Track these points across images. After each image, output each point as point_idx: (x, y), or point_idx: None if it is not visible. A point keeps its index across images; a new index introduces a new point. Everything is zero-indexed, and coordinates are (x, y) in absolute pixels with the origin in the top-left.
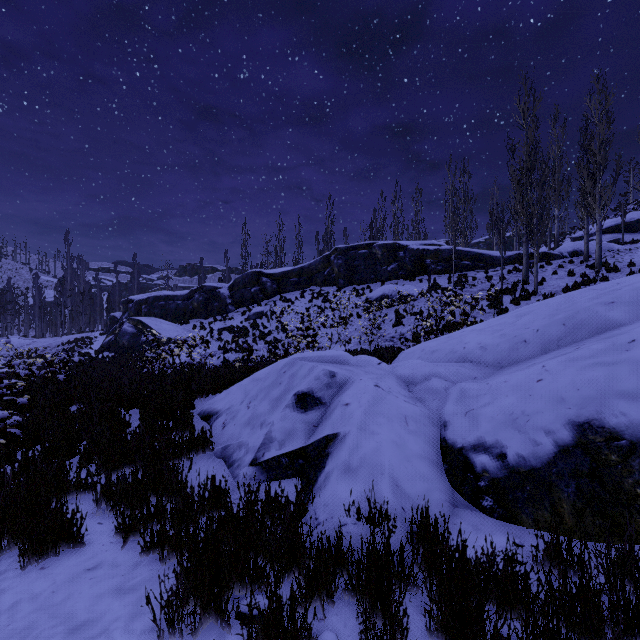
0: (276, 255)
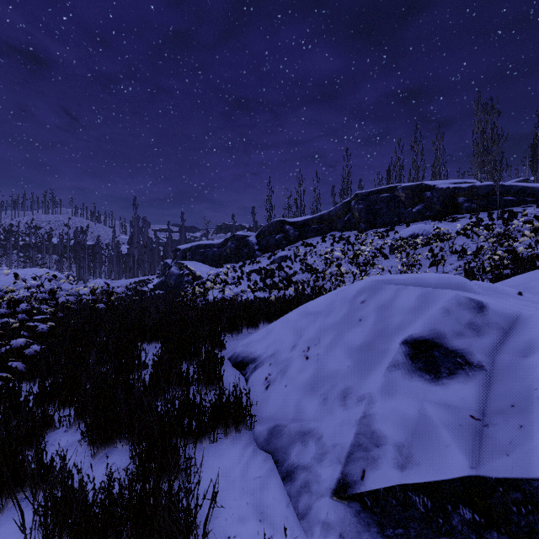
0: (296, 207)
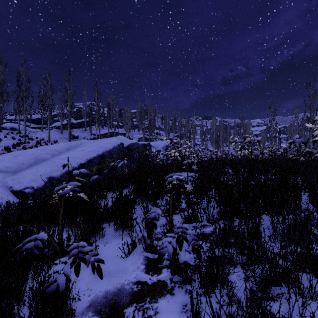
0: None
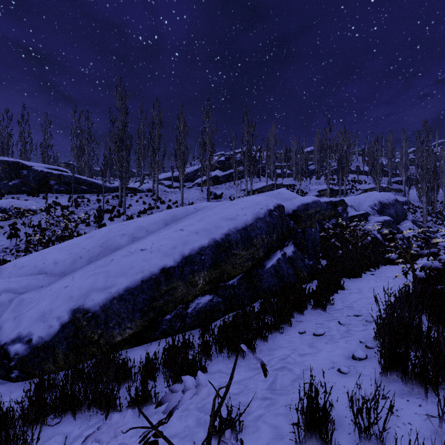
0: None
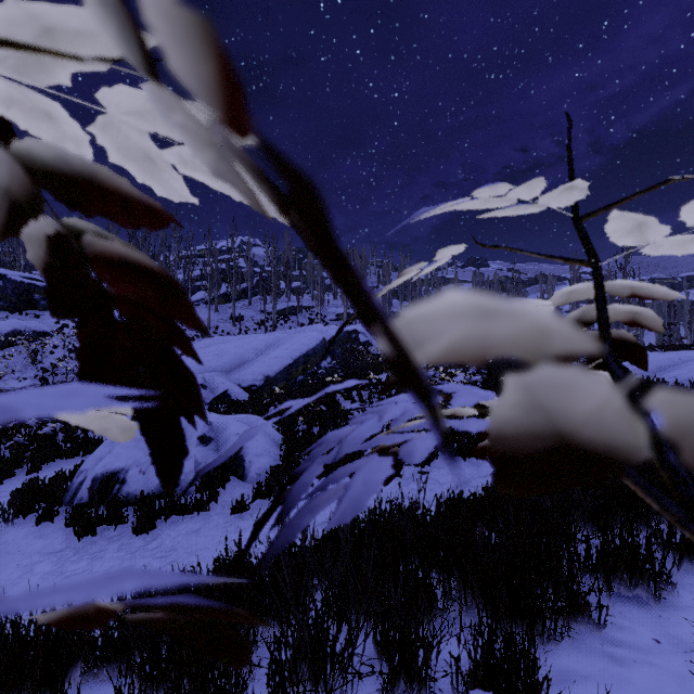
0: None
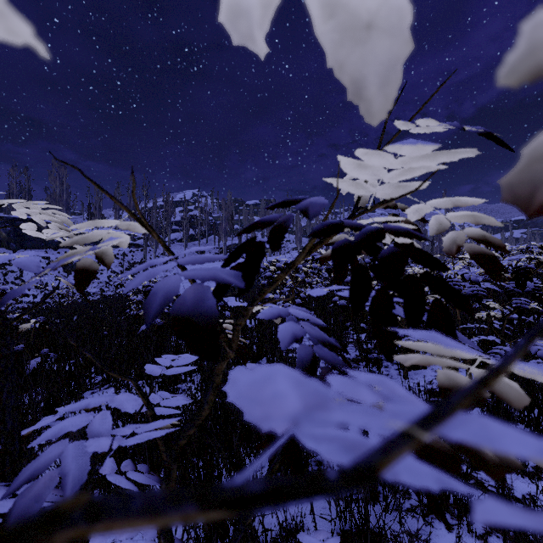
0: None
